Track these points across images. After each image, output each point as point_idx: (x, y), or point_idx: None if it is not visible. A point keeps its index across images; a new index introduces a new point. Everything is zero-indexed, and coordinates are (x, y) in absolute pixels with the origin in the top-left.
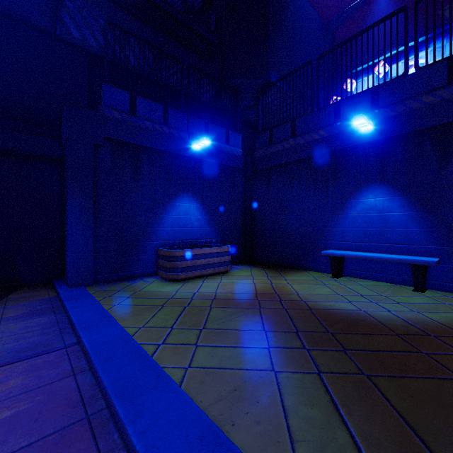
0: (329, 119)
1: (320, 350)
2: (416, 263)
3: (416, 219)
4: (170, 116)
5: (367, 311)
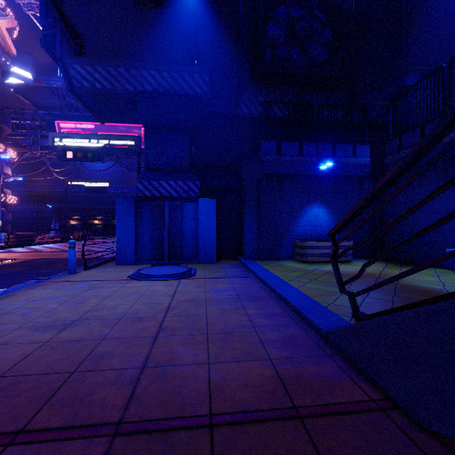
0: None
1: (378, 293)
2: None
3: None
4: (304, 148)
5: (449, 290)
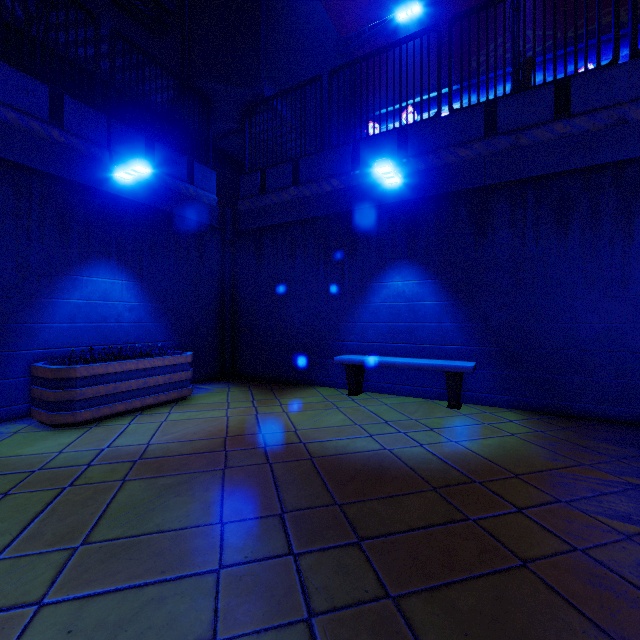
0: (345, 165)
1: (319, 550)
2: (451, 370)
3: (450, 311)
4: (69, 111)
5: (394, 450)
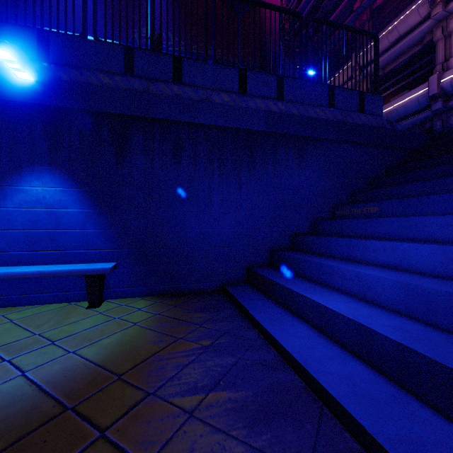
0: None
1: None
2: (90, 273)
3: (94, 218)
4: None
5: None
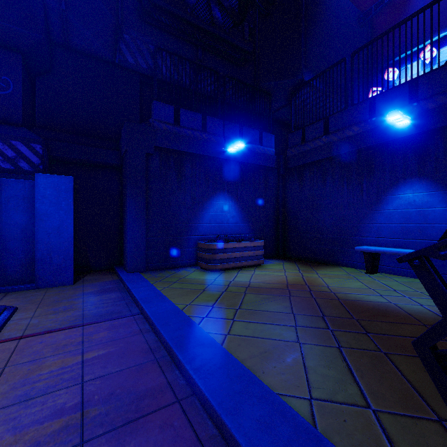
0: (364, 115)
1: (343, 331)
2: None
3: None
4: (208, 123)
5: (397, 304)
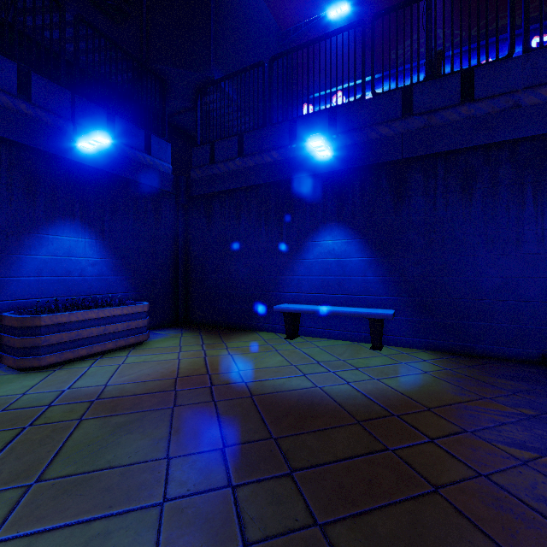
0: (283, 139)
1: (255, 482)
2: (374, 317)
3: (373, 266)
4: (36, 87)
5: (324, 388)
